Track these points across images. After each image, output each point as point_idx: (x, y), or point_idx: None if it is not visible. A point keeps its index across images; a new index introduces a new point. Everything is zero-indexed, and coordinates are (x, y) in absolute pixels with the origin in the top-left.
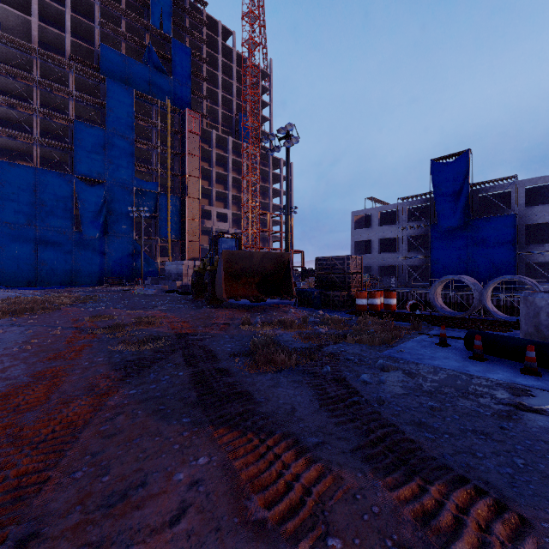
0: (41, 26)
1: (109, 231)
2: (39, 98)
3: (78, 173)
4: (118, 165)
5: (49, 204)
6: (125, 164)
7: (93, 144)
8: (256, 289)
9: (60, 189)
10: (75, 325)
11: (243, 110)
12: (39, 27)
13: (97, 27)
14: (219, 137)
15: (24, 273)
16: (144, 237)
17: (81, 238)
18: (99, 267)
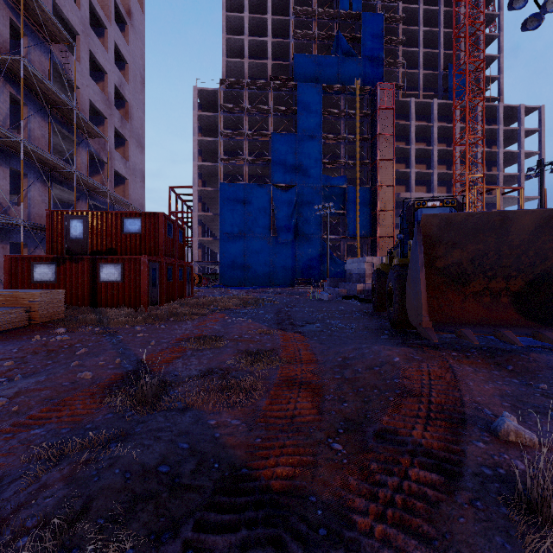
0: (251, 63)
1: (299, 233)
2: (247, 123)
3: (274, 182)
4: (307, 167)
5: (253, 214)
6: (314, 163)
7: (286, 151)
8: (511, 307)
9: (261, 199)
10: (148, 356)
11: (455, 52)
12: (249, 65)
13: (291, 41)
14: (419, 105)
15: (237, 274)
16: (332, 236)
17: (277, 242)
18: (291, 268)
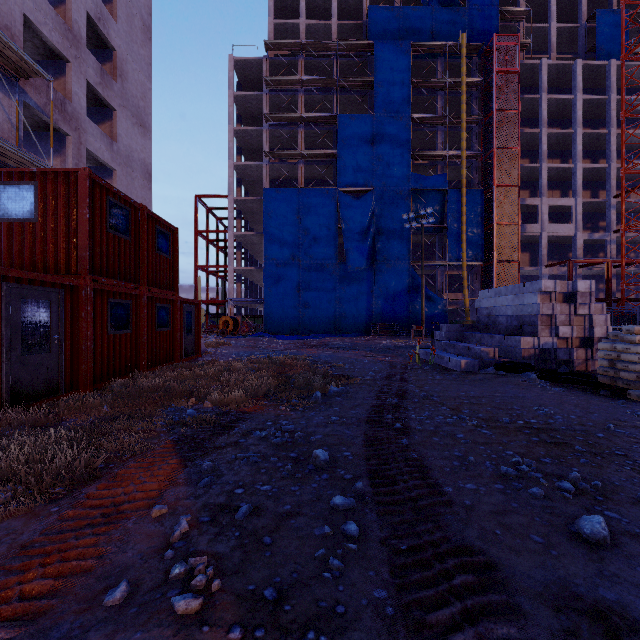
0: (308, 25)
1: (377, 258)
2: (303, 105)
3: (341, 185)
4: (389, 162)
5: (311, 231)
6: (398, 157)
7: (358, 141)
8: None
9: (322, 209)
10: None
11: None
12: (306, 28)
13: None
14: (552, 71)
15: (288, 318)
16: (425, 262)
17: (345, 271)
18: (366, 309)
